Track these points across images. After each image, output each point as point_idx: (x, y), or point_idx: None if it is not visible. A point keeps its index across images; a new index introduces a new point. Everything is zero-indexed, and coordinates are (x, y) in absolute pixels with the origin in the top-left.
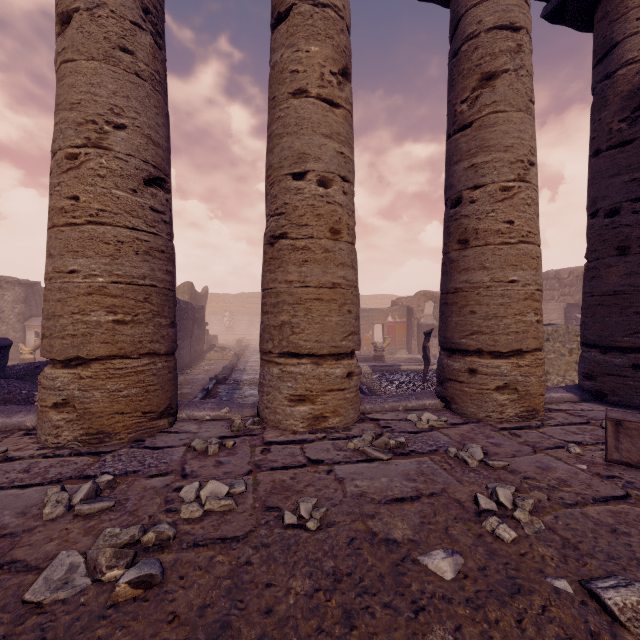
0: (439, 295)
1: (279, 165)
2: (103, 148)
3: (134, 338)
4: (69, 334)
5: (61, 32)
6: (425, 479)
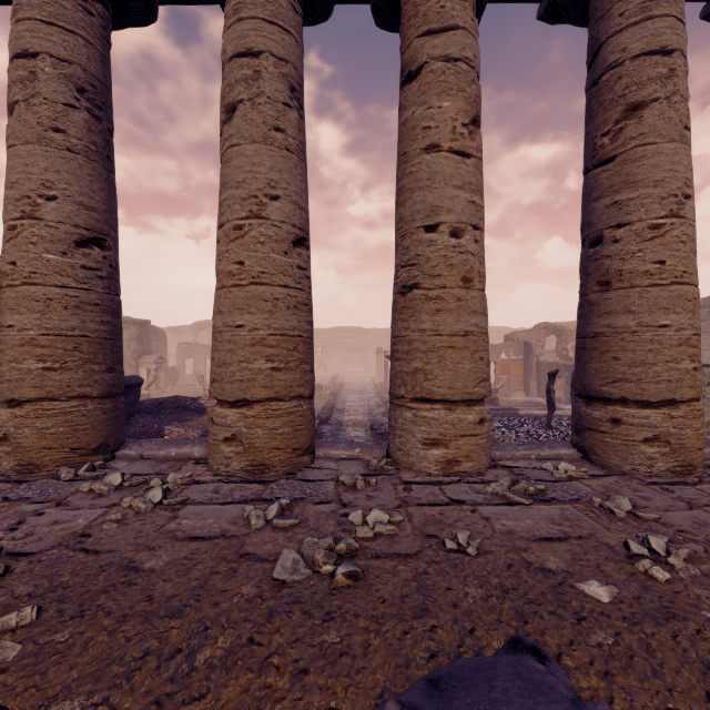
0: (564, 328)
1: (411, 218)
2: (262, 218)
3: (286, 383)
4: (237, 379)
5: (225, 119)
6: (571, 524)
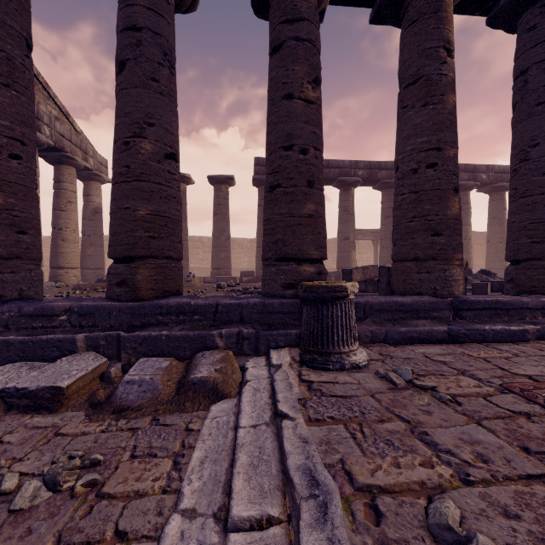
0: None
1: None
2: None
3: None
4: None
5: None
6: None
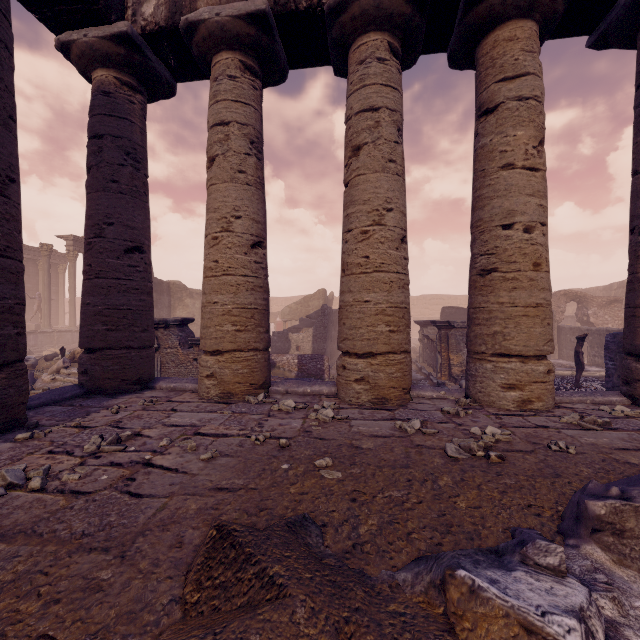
0: (584, 295)
1: (490, 219)
2: (381, 225)
3: (398, 341)
4: (365, 338)
5: (351, 155)
6: (639, 442)
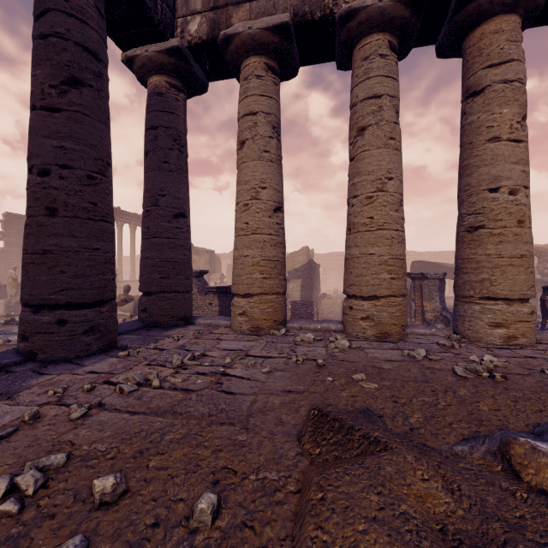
0: (545, 250)
1: (477, 184)
2: (383, 191)
3: (398, 287)
4: (370, 284)
5: (356, 135)
6: None
